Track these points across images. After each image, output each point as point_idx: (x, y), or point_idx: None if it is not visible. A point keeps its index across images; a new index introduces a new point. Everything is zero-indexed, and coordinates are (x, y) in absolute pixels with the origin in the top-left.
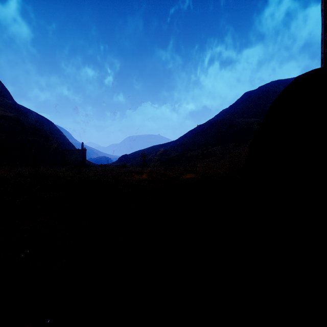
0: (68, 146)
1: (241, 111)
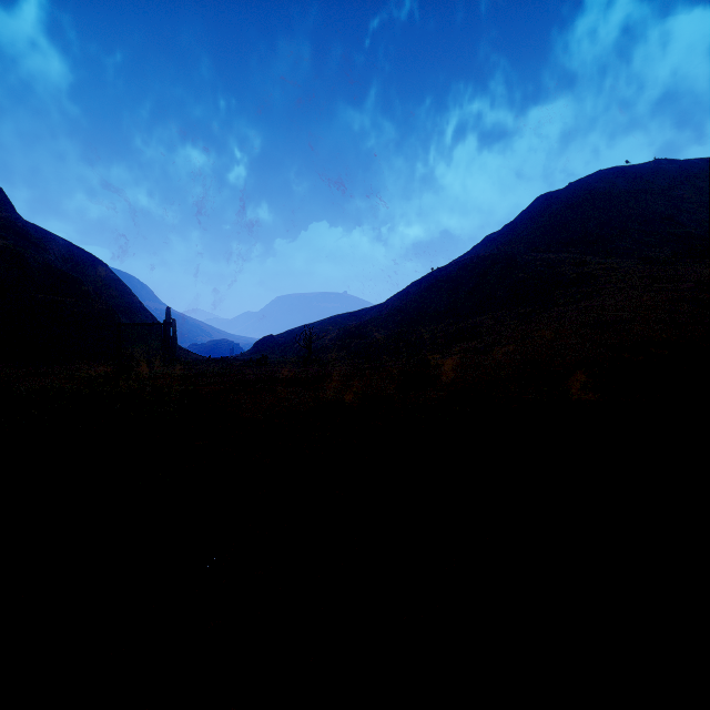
0: (140, 317)
1: (532, 237)
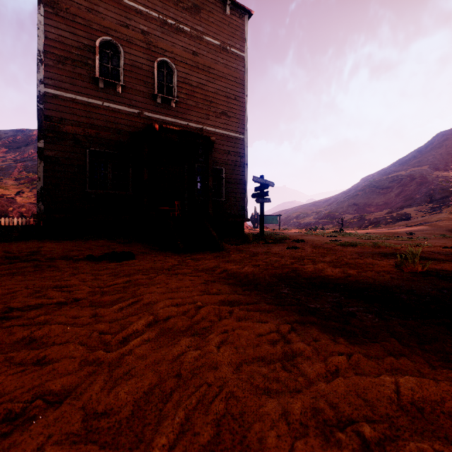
0: None
1: (434, 161)
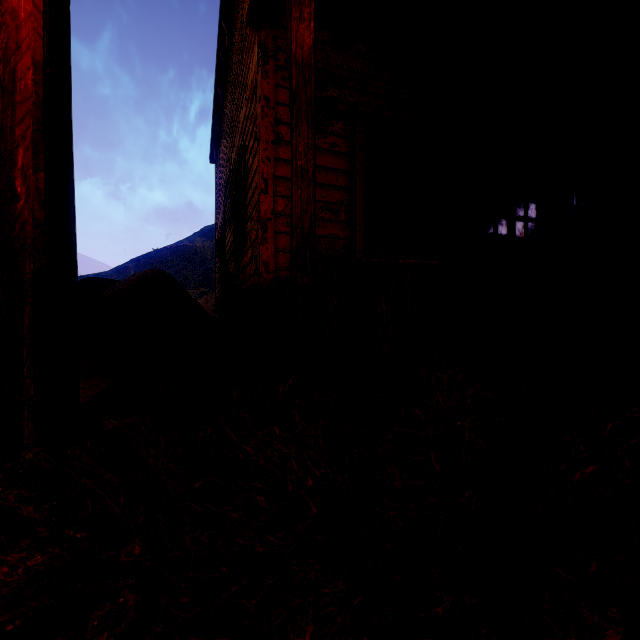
0: None
1: None
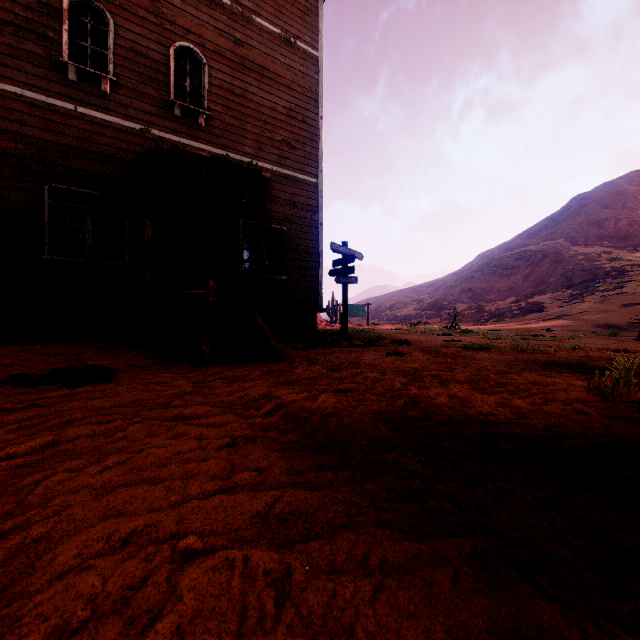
0: None
1: (571, 232)
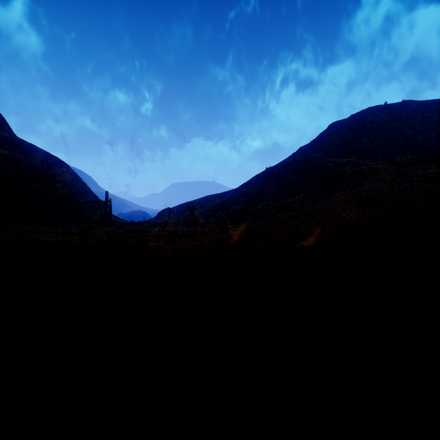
0: (89, 197)
1: (328, 148)
